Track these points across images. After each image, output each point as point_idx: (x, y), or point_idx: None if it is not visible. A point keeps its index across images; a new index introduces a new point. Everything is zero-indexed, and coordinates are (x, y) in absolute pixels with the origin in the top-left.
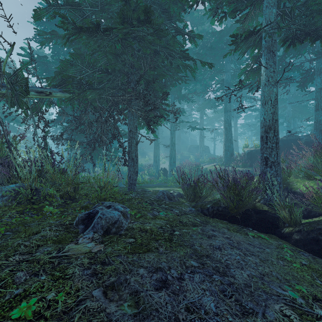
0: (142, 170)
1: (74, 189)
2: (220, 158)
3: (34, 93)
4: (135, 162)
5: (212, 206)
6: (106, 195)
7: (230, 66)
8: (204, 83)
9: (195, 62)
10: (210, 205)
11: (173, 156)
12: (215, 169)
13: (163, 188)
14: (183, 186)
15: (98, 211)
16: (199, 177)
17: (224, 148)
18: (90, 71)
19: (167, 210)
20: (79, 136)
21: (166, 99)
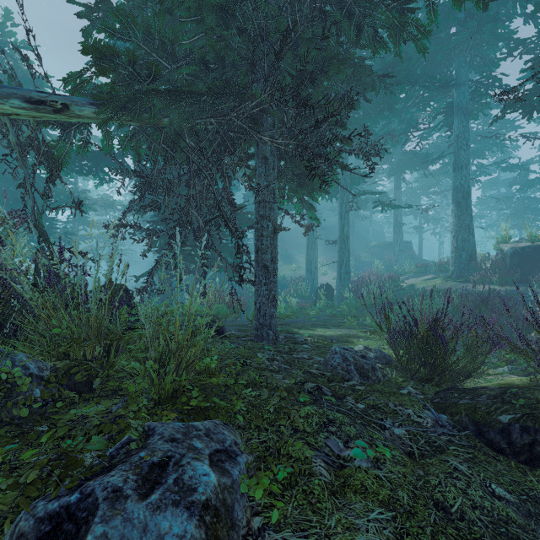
0: (284, 287)
1: (108, 349)
2: (440, 264)
3: (22, 104)
4: (270, 275)
5: (524, 423)
6: (181, 381)
7: (468, 74)
8: (406, 118)
9: (433, 2)
10: (511, 416)
11: (346, 262)
12: (436, 288)
13: (334, 333)
14: (392, 336)
15: (92, 519)
16: (441, 316)
17: (453, 245)
18: (169, 67)
19: (370, 427)
20: (171, 225)
21: (344, 127)
